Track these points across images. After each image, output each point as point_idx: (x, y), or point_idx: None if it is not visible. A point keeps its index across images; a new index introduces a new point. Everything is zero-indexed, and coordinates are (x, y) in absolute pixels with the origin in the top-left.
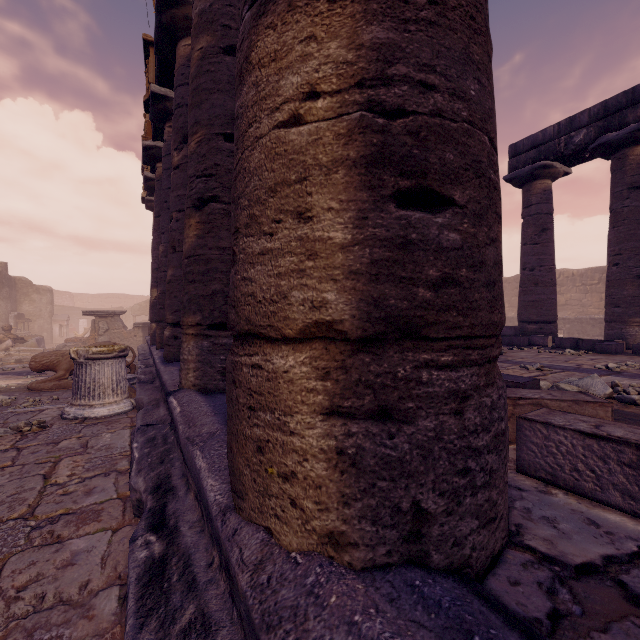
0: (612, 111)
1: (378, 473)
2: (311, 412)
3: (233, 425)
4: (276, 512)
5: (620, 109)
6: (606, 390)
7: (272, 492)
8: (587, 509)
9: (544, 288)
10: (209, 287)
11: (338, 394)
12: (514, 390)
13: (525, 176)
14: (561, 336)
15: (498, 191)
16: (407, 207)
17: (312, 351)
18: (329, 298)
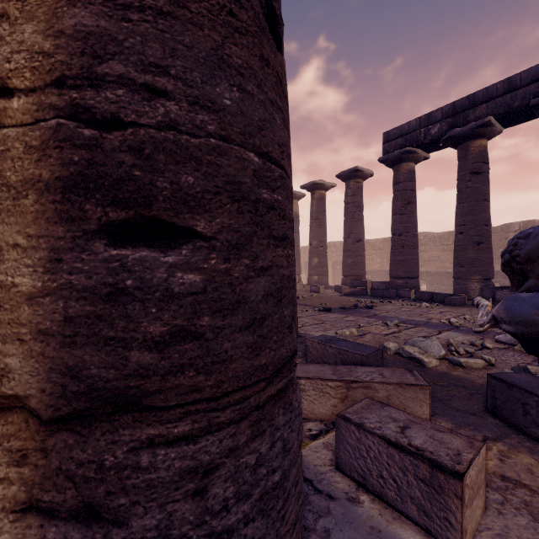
0: (458, 111)
1: None
2: None
3: None
4: None
5: (464, 110)
6: (440, 352)
7: None
8: (386, 525)
9: (409, 250)
10: None
11: (37, 483)
12: (352, 369)
13: (395, 159)
14: (425, 285)
15: (279, 210)
16: (131, 241)
17: (6, 426)
18: (13, 365)
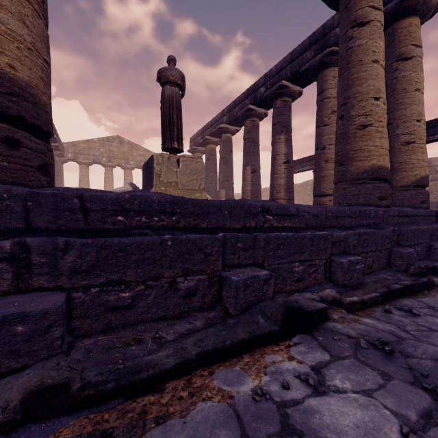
0: (203, 131)
1: None
2: None
3: None
4: None
5: (204, 131)
6: None
7: None
8: None
9: None
10: None
11: None
12: None
13: (191, 151)
14: None
15: None
16: None
17: None
18: None
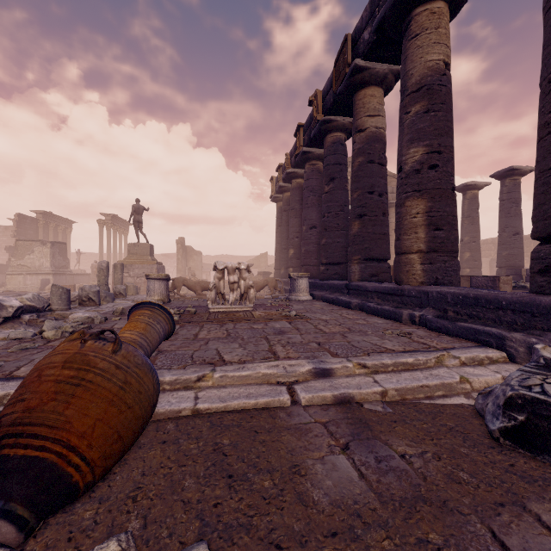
0: None
1: (429, 272)
2: (418, 264)
3: (399, 270)
4: (411, 281)
5: None
6: None
7: (410, 278)
8: None
9: None
10: (364, 246)
11: (422, 261)
12: None
13: None
14: None
15: (455, 225)
16: (435, 231)
17: (418, 254)
18: (421, 246)
